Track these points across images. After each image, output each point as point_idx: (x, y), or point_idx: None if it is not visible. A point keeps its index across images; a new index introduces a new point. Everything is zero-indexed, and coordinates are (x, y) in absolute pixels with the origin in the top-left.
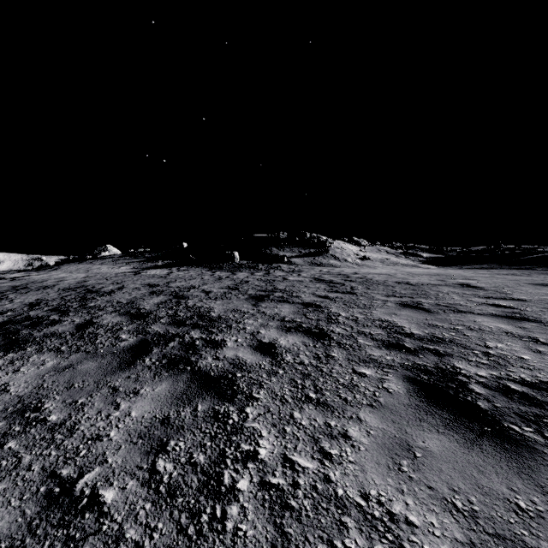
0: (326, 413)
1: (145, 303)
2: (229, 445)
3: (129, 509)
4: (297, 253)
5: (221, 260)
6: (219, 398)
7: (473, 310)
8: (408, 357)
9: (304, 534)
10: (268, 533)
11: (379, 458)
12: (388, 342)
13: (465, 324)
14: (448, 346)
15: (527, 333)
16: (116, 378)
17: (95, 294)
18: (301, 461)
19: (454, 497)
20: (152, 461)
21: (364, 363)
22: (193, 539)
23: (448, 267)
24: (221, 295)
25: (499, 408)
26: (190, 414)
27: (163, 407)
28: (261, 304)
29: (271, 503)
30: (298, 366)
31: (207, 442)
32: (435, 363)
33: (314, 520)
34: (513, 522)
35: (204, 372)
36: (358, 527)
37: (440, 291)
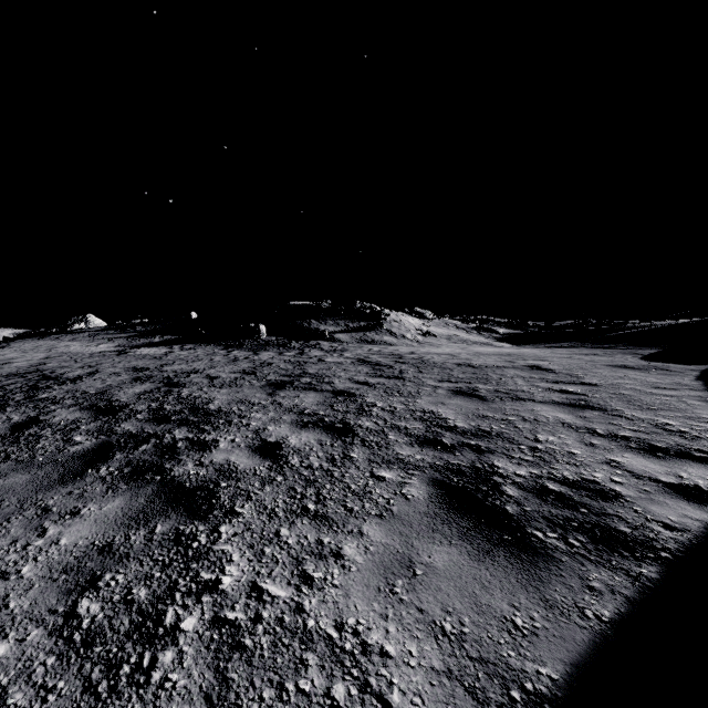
0: (322, 527)
1: (122, 393)
2: (184, 575)
3: (23, 667)
4: (343, 328)
5: (242, 336)
6: (188, 515)
7: (535, 397)
8: (442, 455)
9: (250, 679)
10: (204, 682)
11: (371, 579)
12: (423, 438)
13: (520, 414)
14: (492, 441)
15: (586, 423)
16: (52, 495)
17: (53, 381)
18: (273, 589)
19: (445, 620)
20: (73, 601)
21: (387, 464)
22: (101, 698)
23: (525, 346)
24: (230, 382)
25: (528, 512)
26: (143, 538)
27: (109, 530)
28: (280, 393)
29: (218, 644)
30: (304, 470)
31: (156, 572)
32: (471, 462)
33: (269, 660)
34: (502, 643)
35: (177, 483)
36: (320, 664)
37: (504, 375)
